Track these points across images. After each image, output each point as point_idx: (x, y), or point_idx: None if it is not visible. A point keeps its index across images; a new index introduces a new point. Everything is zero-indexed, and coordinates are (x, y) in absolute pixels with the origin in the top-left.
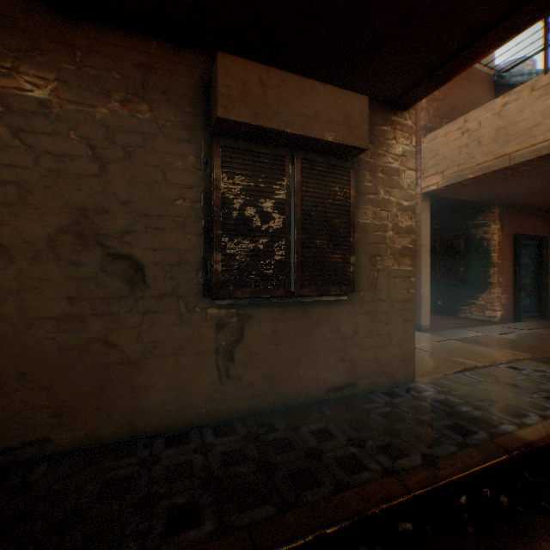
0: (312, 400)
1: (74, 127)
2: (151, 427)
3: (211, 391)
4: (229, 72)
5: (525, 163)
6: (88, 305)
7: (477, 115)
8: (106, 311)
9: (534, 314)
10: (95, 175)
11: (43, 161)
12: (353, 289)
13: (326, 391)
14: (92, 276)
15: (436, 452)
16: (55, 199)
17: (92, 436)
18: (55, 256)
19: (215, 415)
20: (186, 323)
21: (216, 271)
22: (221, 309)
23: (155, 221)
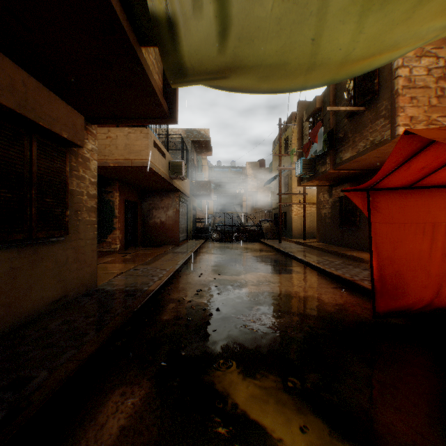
0: (41, 314)
1: None
2: None
3: None
4: (1, 65)
5: (138, 167)
6: None
7: (116, 131)
8: None
9: (134, 245)
10: None
11: None
12: (69, 232)
13: (50, 305)
14: None
15: (128, 304)
16: None
17: None
18: None
19: None
20: None
21: None
22: None
23: None
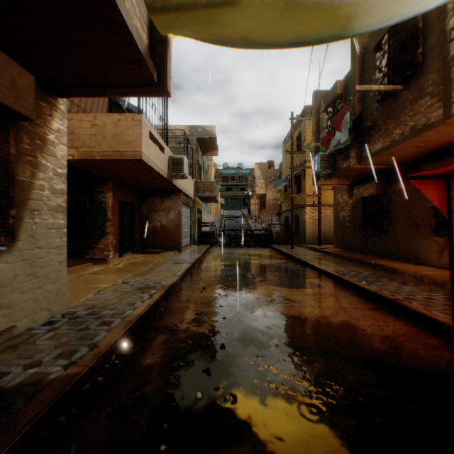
0: None
1: None
2: None
3: None
4: None
5: (130, 160)
6: None
7: (103, 118)
8: None
9: (131, 251)
10: None
11: None
12: (14, 239)
13: None
14: None
15: (97, 340)
16: None
17: None
18: None
19: None
20: None
21: None
22: None
23: None
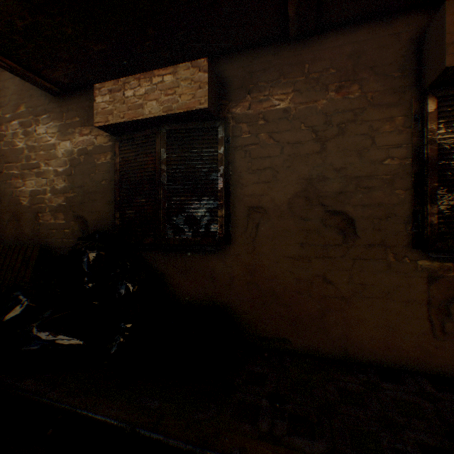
0: None
1: (303, 121)
2: (360, 356)
3: (421, 341)
4: None
5: None
6: (312, 249)
7: None
8: (324, 255)
9: None
10: (317, 152)
11: (284, 150)
12: None
13: None
14: (314, 228)
15: None
16: (291, 175)
17: (314, 348)
18: (291, 214)
19: (425, 365)
20: (392, 271)
21: (429, 224)
22: (432, 262)
23: (363, 181)
